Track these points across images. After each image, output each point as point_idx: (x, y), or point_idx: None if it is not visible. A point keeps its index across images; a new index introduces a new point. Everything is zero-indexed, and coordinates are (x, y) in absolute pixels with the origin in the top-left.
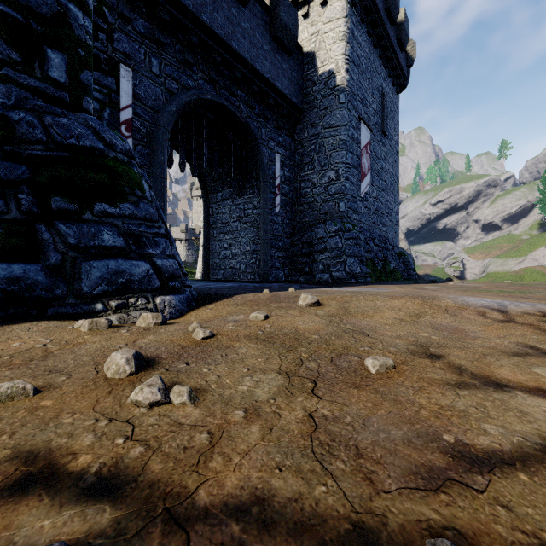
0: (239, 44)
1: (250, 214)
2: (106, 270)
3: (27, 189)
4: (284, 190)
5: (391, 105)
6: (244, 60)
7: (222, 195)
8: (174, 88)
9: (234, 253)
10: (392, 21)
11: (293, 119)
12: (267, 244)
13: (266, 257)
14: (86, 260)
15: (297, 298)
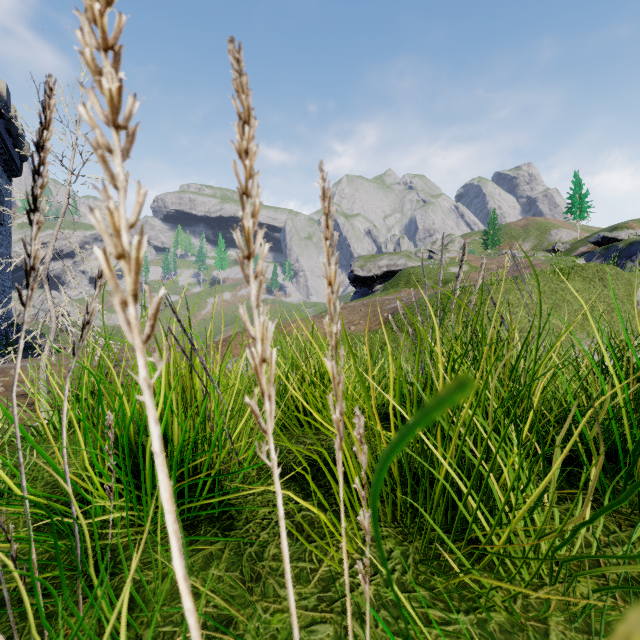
0: None
1: None
2: None
3: None
4: None
5: (6, 195)
6: None
7: None
8: None
9: None
10: (12, 136)
11: None
12: None
13: None
14: None
15: (5, 372)
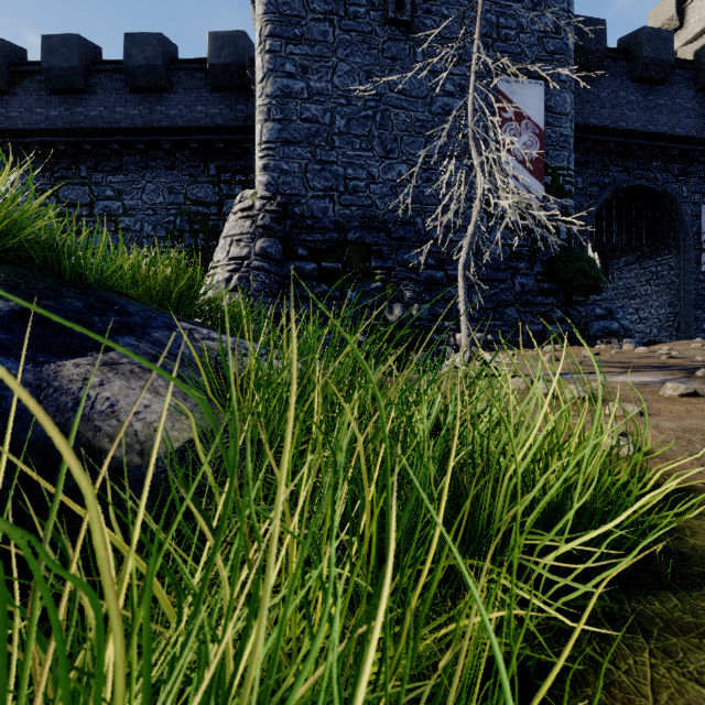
0: (655, 124)
1: (664, 276)
2: (599, 326)
3: (562, 294)
4: None
5: None
6: (661, 135)
7: (625, 260)
8: (593, 192)
9: (642, 318)
10: None
11: None
12: (689, 305)
13: (688, 319)
14: (590, 322)
15: None
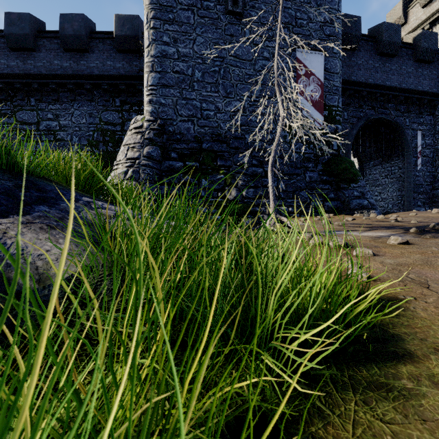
0: (390, 81)
1: (396, 173)
2: (356, 202)
3: (334, 183)
4: (425, 153)
5: None
6: (393, 88)
7: (373, 163)
8: (353, 121)
9: (382, 198)
10: None
11: (433, 102)
12: (410, 190)
13: (409, 198)
14: (351, 200)
15: (431, 211)
